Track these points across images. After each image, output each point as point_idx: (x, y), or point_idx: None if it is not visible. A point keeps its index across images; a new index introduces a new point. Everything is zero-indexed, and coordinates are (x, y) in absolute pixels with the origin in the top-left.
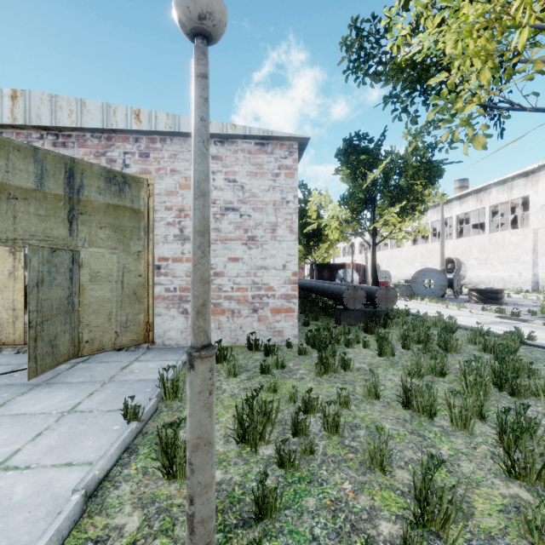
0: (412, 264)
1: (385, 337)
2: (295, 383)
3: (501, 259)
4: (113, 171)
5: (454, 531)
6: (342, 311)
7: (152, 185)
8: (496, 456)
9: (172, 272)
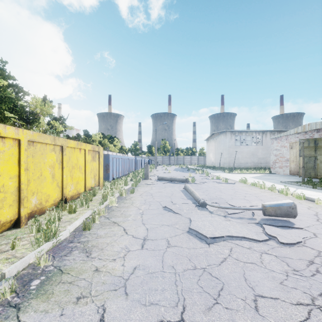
0: None
1: None
2: None
3: None
4: None
5: None
6: None
7: None
8: None
9: None
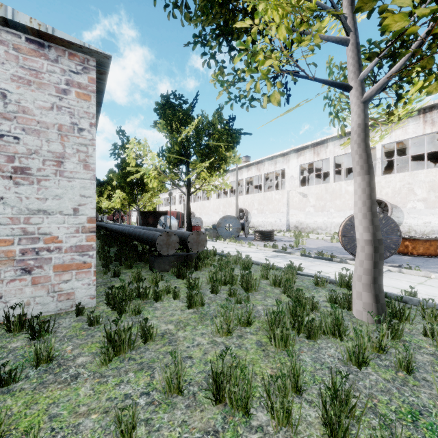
0: (217, 212)
1: (195, 283)
2: (56, 395)
3: (271, 210)
4: None
5: None
6: (156, 257)
7: None
8: None
9: None
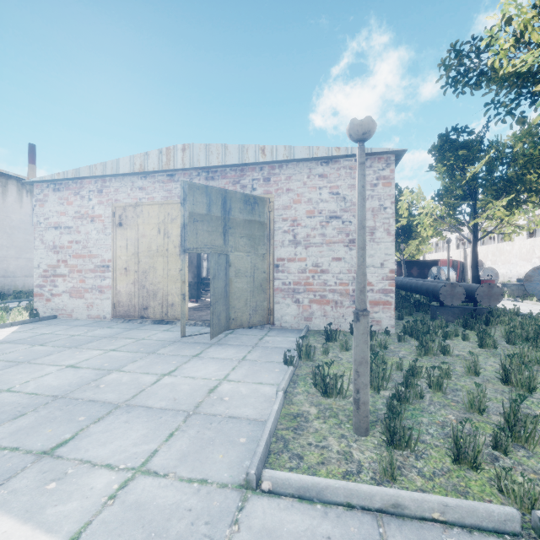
0: (528, 260)
1: (486, 332)
2: (398, 359)
3: None
4: (248, 195)
5: (537, 447)
6: (438, 307)
7: (273, 202)
8: None
9: (287, 270)
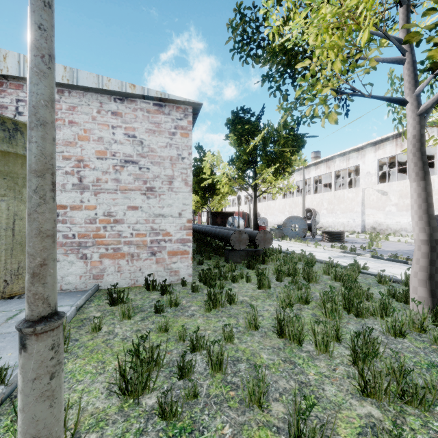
0: (283, 213)
1: (263, 272)
2: (186, 320)
3: (342, 209)
4: (2, 117)
5: None
6: (230, 251)
7: None
8: (353, 378)
9: (70, 220)
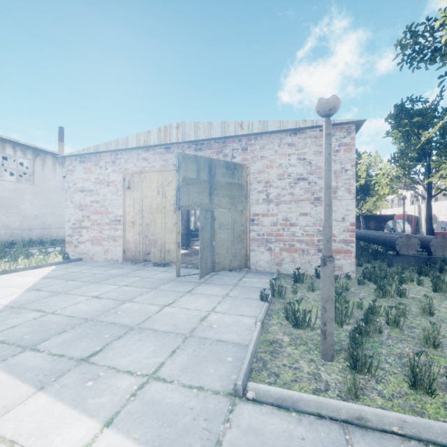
0: None
1: (440, 278)
2: (358, 300)
3: None
4: (229, 162)
5: None
6: (395, 256)
7: (249, 167)
8: None
9: (261, 223)
